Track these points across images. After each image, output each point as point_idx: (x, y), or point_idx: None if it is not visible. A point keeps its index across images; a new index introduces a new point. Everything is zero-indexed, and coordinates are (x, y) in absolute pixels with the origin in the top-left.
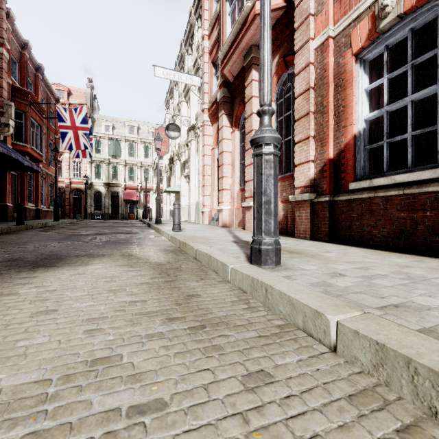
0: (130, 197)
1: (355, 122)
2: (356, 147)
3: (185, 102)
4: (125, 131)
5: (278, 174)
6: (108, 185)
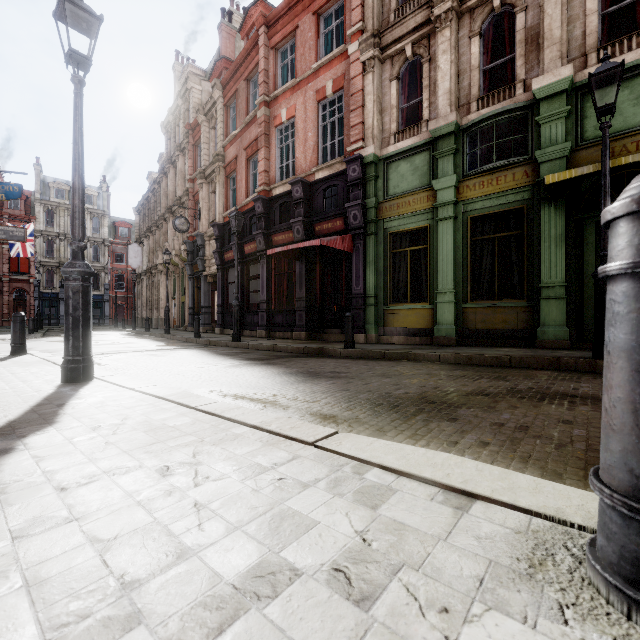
0: None
1: None
2: None
3: None
4: None
5: None
6: None
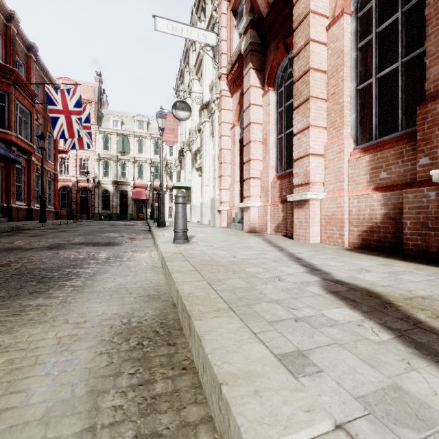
0: (139, 196)
1: None
2: None
3: (197, 80)
4: (134, 126)
5: (358, 143)
6: (116, 183)
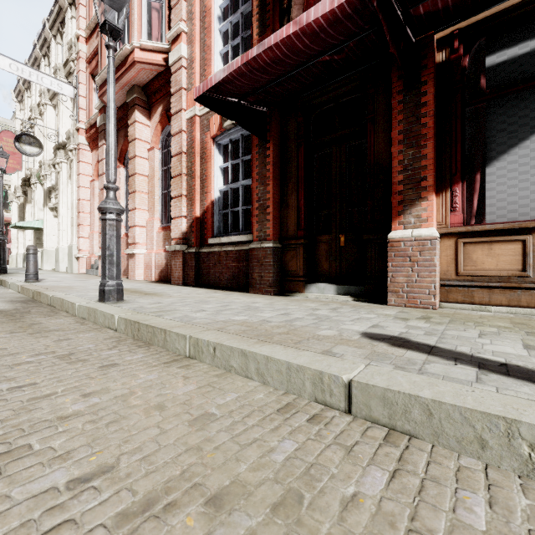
0: None
1: (213, 191)
2: (214, 210)
3: (51, 106)
4: None
5: (164, 222)
6: None
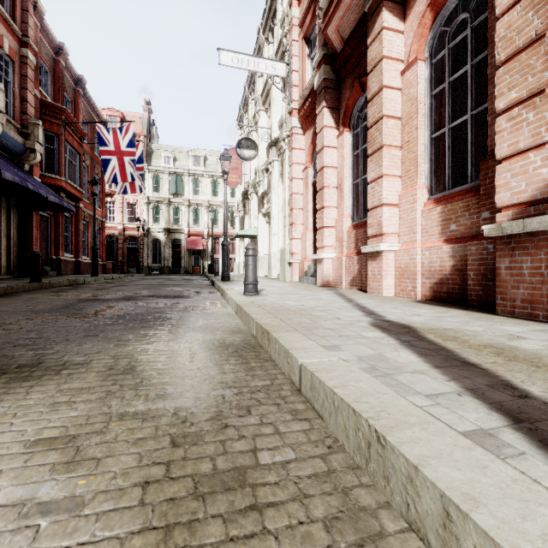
0: (195, 246)
1: None
2: None
3: (264, 111)
4: (188, 163)
5: (433, 192)
6: (168, 231)
